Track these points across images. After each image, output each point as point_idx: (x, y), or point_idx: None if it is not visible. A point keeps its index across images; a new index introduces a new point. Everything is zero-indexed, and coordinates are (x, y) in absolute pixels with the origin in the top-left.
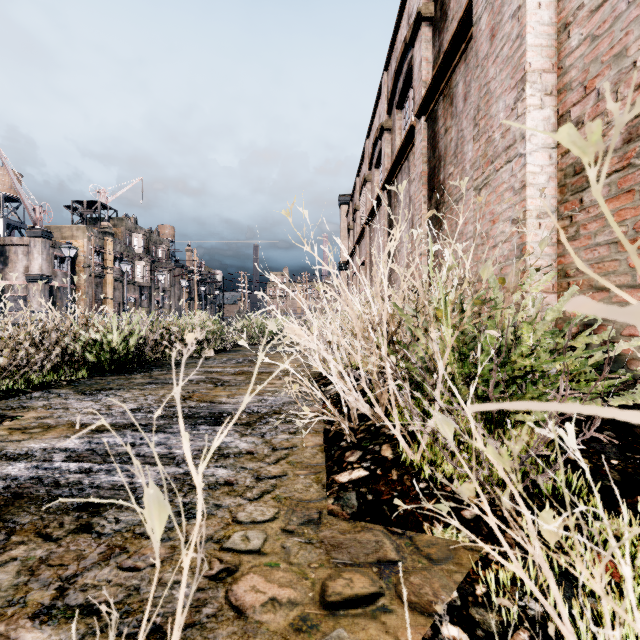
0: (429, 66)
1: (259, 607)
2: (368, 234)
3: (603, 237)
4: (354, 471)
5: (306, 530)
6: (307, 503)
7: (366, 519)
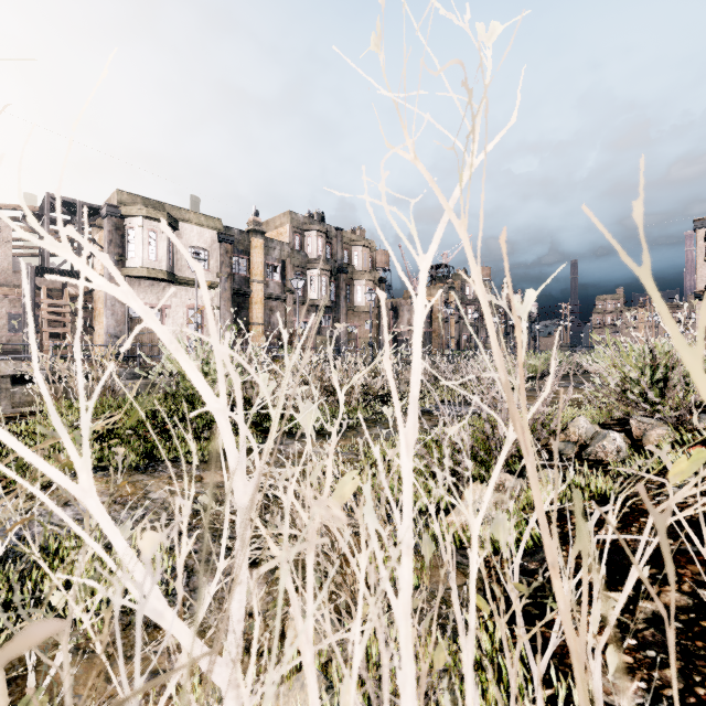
0: None
1: None
2: None
3: None
4: None
5: None
6: None
7: None
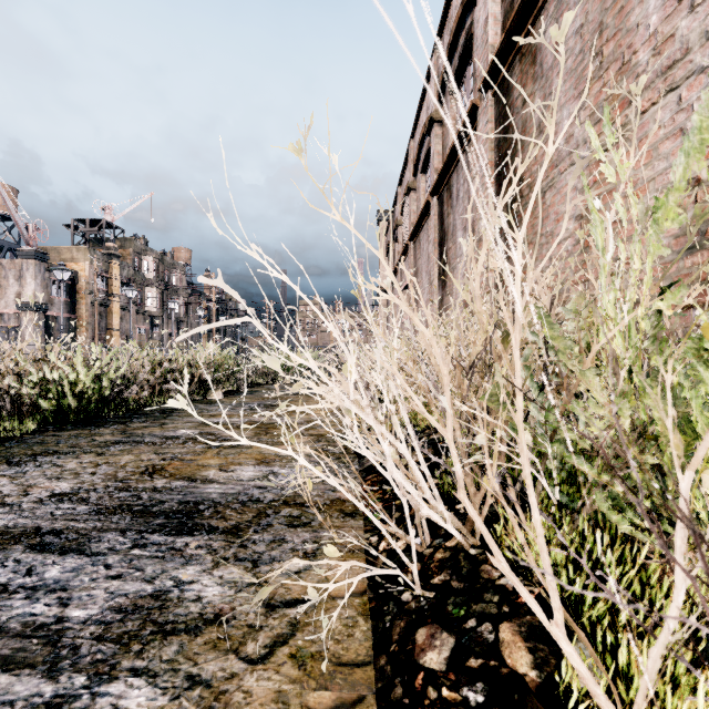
0: (497, 25)
1: None
2: (413, 252)
3: None
4: None
5: None
6: None
7: None
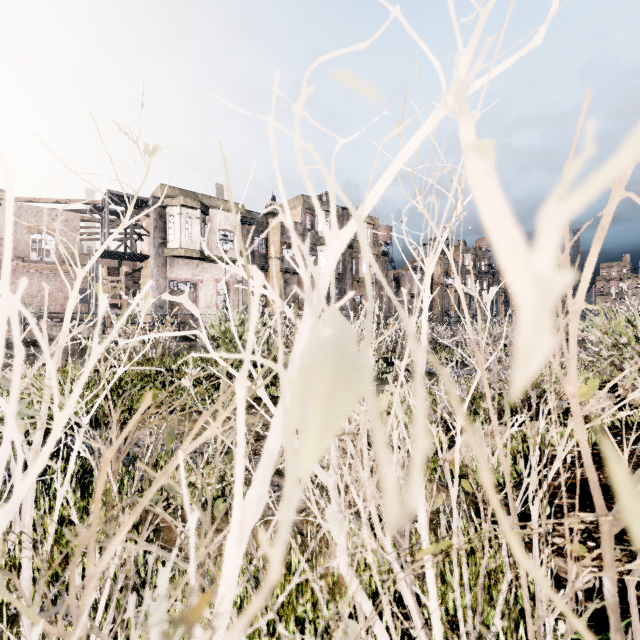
0: None
1: None
2: None
3: None
4: None
5: None
6: None
7: None
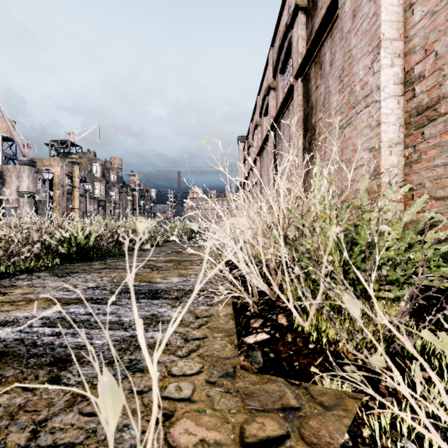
0: (304, 42)
1: (192, 447)
2: (259, 163)
3: (440, 160)
4: (258, 334)
5: (225, 382)
6: (224, 360)
7: (270, 373)
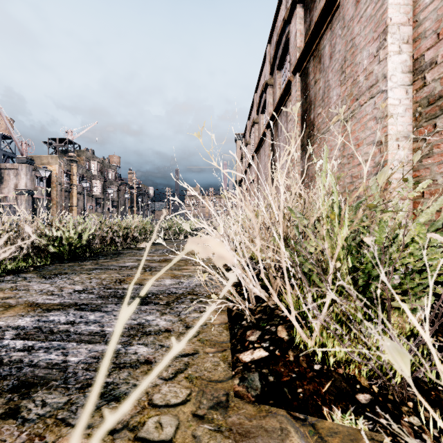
0: (302, 36)
1: None
2: (256, 160)
3: None
4: (255, 351)
5: (215, 415)
6: (215, 383)
7: (269, 402)
